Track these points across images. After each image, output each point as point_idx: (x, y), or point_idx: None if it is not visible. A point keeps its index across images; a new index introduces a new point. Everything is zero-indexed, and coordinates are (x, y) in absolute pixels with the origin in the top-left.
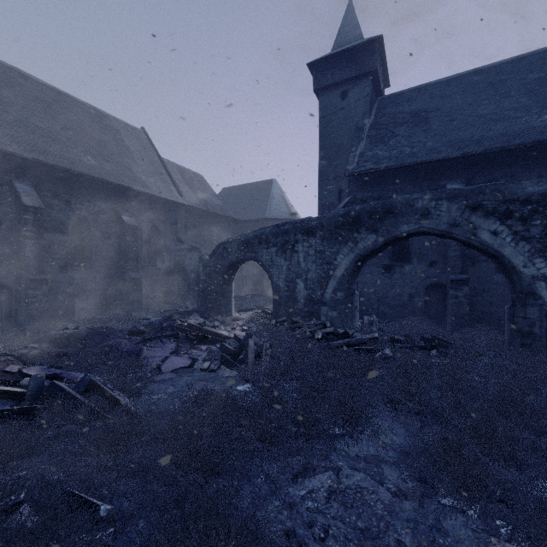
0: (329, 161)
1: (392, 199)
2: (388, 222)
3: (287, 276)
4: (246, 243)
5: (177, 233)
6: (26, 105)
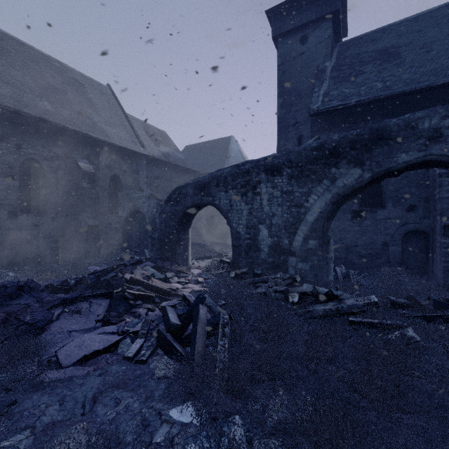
0: (288, 108)
1: (384, 122)
2: (378, 152)
3: (248, 222)
4: (203, 186)
5: (138, 183)
6: None
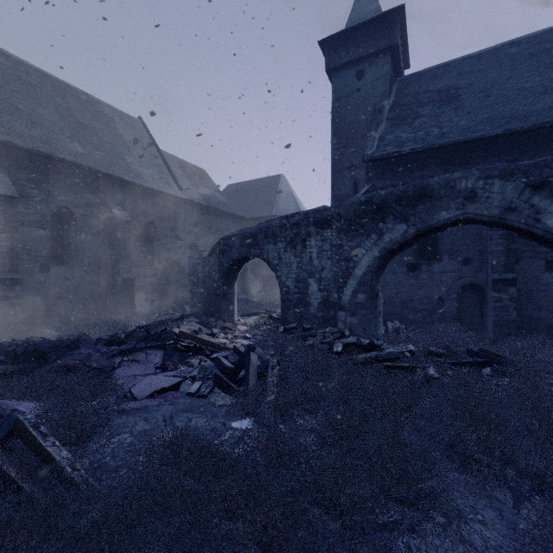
0: (343, 149)
1: (427, 180)
2: (422, 208)
3: (297, 275)
4: (250, 237)
5: (176, 230)
6: (4, 85)
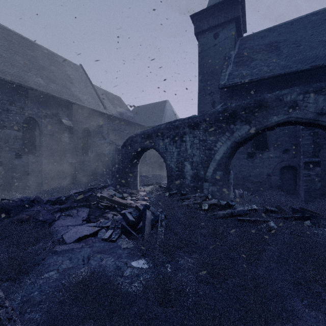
0: (205, 82)
1: (263, 96)
2: (260, 115)
3: (177, 160)
4: (147, 136)
5: (102, 133)
6: None
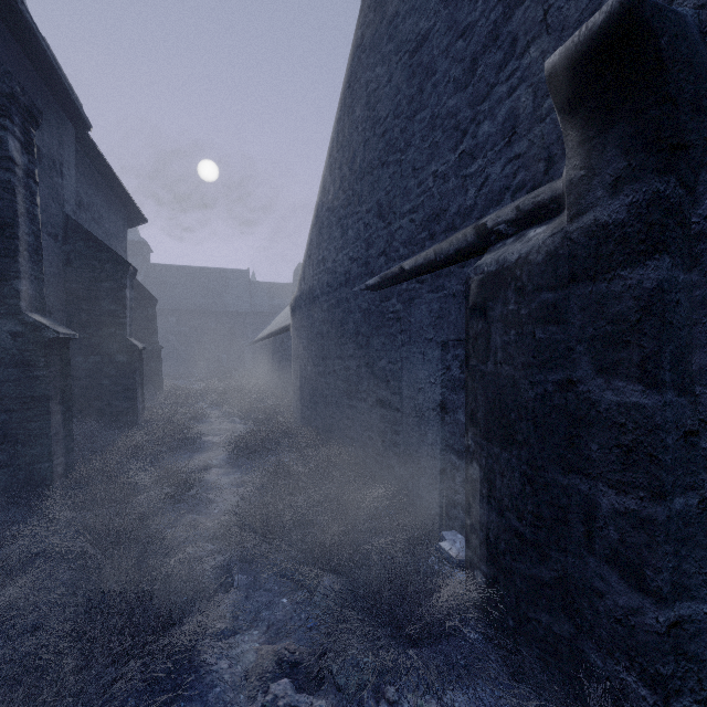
0: None
1: None
2: None
3: None
4: None
5: None
6: None
